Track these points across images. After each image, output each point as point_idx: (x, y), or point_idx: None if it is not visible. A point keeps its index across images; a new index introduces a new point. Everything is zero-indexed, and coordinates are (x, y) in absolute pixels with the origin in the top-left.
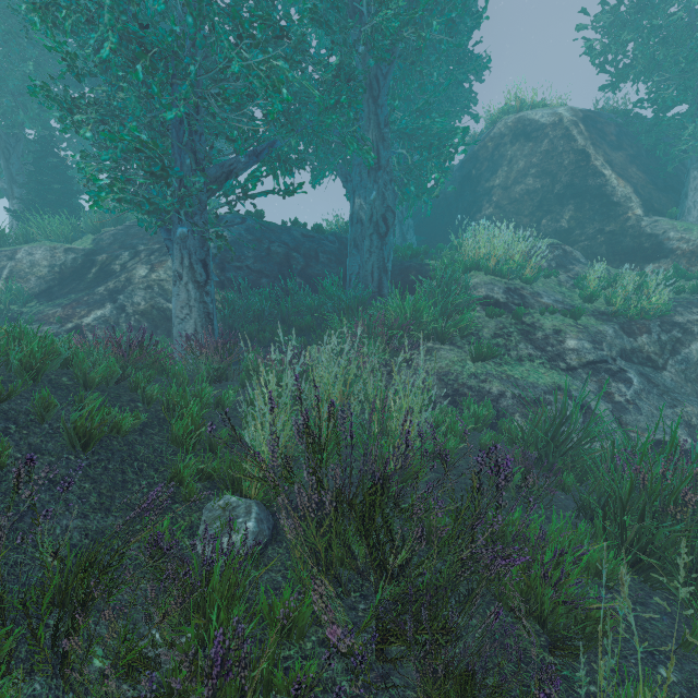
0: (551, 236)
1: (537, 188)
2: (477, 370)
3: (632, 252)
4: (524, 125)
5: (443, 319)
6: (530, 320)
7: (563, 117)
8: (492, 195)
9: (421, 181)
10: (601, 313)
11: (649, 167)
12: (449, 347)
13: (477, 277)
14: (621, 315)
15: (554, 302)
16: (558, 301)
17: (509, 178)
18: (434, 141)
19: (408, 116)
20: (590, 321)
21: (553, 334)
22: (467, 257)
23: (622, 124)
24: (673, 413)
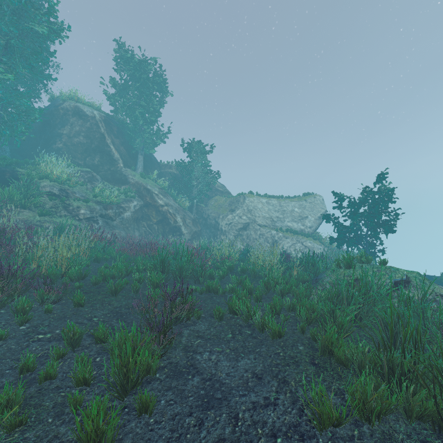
0: (91, 166)
1: (85, 142)
2: (41, 219)
3: (119, 180)
4: (79, 110)
5: (25, 199)
6: (69, 202)
7: (96, 116)
8: (62, 138)
9: (14, 128)
10: (98, 202)
11: (128, 148)
12: (29, 211)
13: (46, 182)
14: (104, 203)
15: (81, 196)
16: (83, 196)
17: (72, 133)
18: (22, 113)
19: (5, 97)
20: (93, 204)
21: (77, 208)
22: (42, 172)
23: (120, 128)
24: (110, 232)
